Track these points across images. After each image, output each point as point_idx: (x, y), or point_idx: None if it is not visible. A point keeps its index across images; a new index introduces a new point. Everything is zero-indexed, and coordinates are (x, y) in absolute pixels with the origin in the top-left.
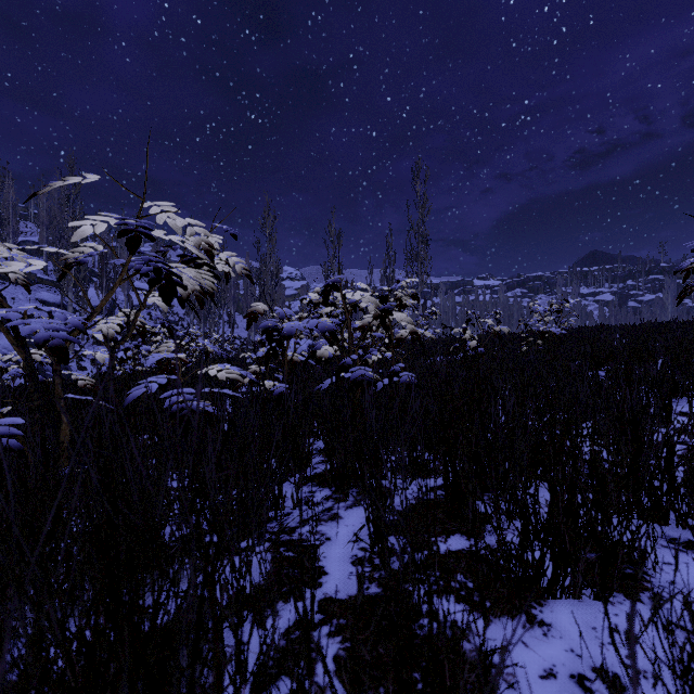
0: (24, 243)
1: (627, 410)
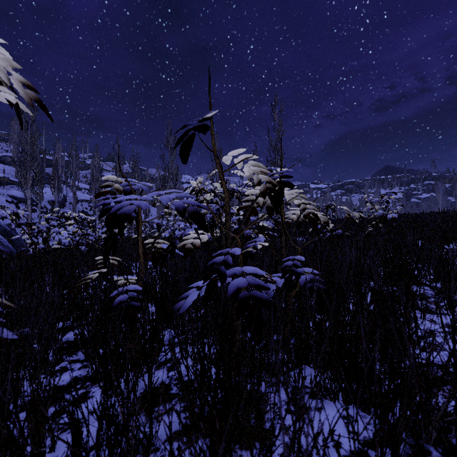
0: (3, 157)
1: None
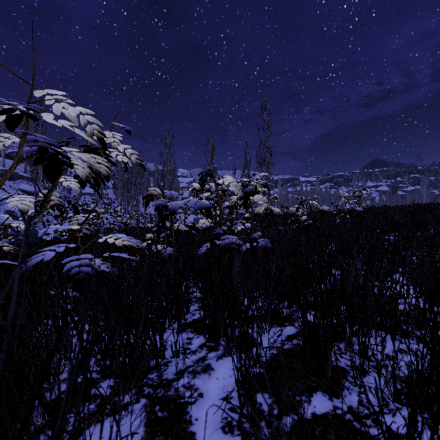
0: (12, 153)
1: (439, 270)
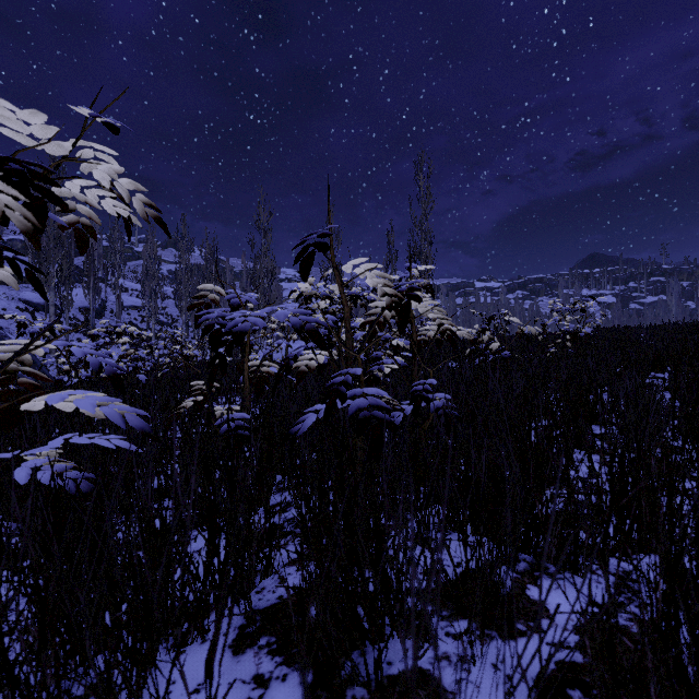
0: (11, 242)
1: None
